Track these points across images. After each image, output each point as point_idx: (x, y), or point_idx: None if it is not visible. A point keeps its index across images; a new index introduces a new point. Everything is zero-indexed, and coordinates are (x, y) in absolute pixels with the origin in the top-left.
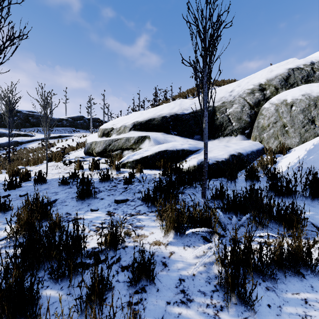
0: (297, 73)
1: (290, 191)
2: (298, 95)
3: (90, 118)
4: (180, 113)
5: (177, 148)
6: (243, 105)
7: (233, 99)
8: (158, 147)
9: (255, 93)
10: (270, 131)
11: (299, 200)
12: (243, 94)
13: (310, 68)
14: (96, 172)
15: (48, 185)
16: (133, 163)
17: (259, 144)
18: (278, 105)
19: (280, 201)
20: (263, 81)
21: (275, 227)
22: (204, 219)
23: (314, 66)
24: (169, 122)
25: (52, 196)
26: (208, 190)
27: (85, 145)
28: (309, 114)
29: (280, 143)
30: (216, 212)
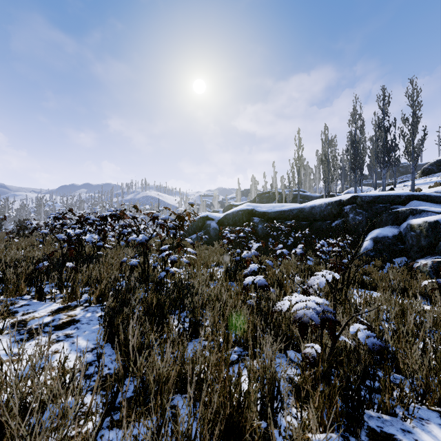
0: None
1: None
2: None
3: None
4: None
5: None
6: None
7: None
8: None
9: None
10: None
11: None
12: None
13: None
14: None
15: None
16: None
17: None
18: None
19: None
20: None
21: None
22: None
23: None
24: None
25: None
26: None
27: None
28: None
29: None
30: None
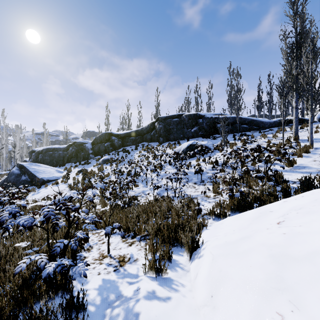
0: None
1: None
2: None
3: (263, 115)
4: None
5: None
6: None
7: None
8: None
9: None
10: None
11: None
12: None
13: None
14: None
15: None
16: None
17: None
18: None
19: None
20: None
21: None
22: None
23: None
24: None
25: None
26: None
27: None
28: None
29: None
30: None
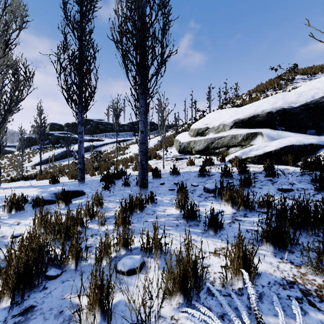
0: None
1: None
2: None
3: (148, 122)
4: (288, 107)
5: (304, 142)
6: None
7: None
8: (279, 143)
9: None
10: None
11: None
12: None
13: None
14: (214, 167)
15: (183, 177)
16: (254, 159)
17: None
18: None
19: None
20: None
21: None
22: None
23: None
24: (275, 117)
25: (204, 184)
26: None
27: (180, 144)
28: None
29: None
30: None
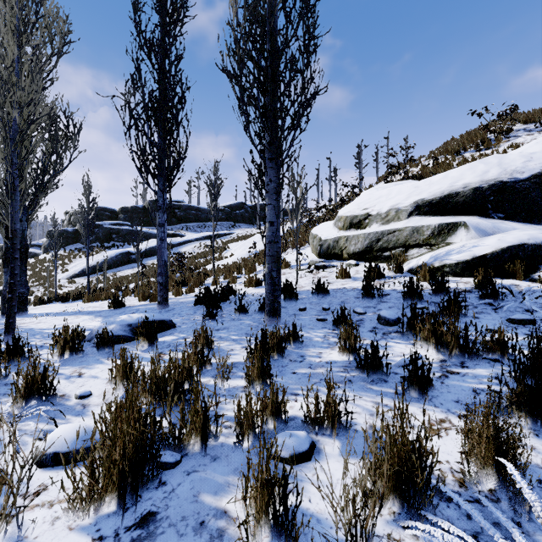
0: None
1: None
2: None
3: (257, 206)
4: (509, 179)
5: None
6: None
7: None
8: (498, 240)
9: None
10: None
11: None
12: None
13: None
14: (386, 282)
15: (336, 298)
16: (456, 267)
17: None
18: None
19: None
20: None
21: None
22: None
23: None
24: (487, 197)
25: (376, 311)
26: None
27: (321, 243)
28: None
29: None
30: None
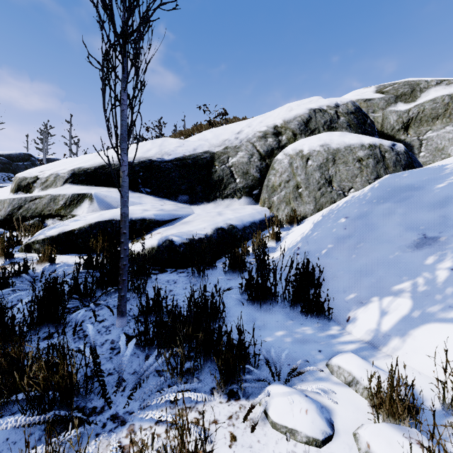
0: (320, 116)
1: (268, 292)
2: (316, 146)
3: (43, 159)
4: (157, 159)
5: (132, 216)
6: (251, 153)
7: (239, 144)
8: (99, 215)
9: (268, 139)
10: (282, 193)
11: (279, 306)
12: (253, 139)
13: (334, 111)
14: None
15: None
16: (44, 244)
17: (266, 212)
18: (293, 157)
19: (252, 310)
20: (279, 123)
21: (214, 370)
22: (55, 381)
23: (338, 109)
24: (138, 172)
25: None
26: (144, 297)
27: None
28: (327, 172)
29: (292, 210)
30: (124, 348)
